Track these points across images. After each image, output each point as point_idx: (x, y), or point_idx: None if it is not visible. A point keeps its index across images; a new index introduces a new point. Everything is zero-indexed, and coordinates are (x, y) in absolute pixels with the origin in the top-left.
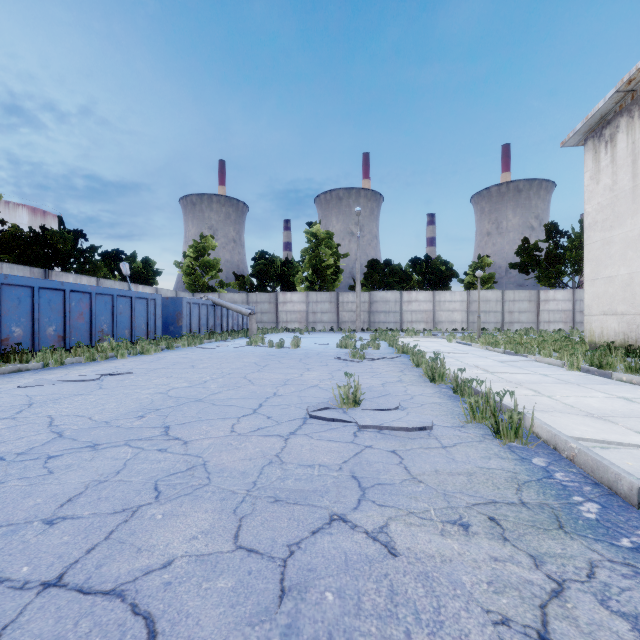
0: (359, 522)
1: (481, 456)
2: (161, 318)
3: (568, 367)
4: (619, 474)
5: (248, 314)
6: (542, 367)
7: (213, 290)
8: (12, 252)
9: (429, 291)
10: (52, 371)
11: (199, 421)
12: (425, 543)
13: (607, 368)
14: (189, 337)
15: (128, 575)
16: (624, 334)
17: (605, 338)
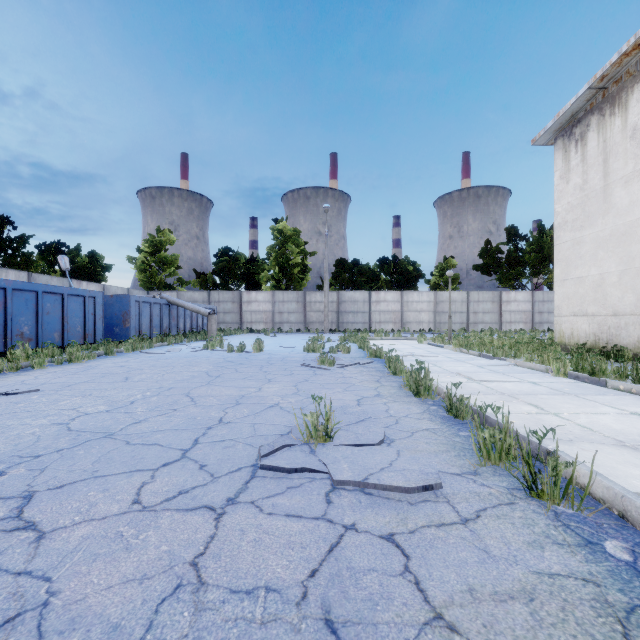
0: None
1: (527, 541)
2: (102, 319)
3: (555, 373)
4: None
5: (207, 314)
6: (526, 373)
7: (171, 288)
8: None
9: (397, 291)
10: None
11: (89, 480)
12: None
13: (600, 375)
14: (135, 340)
15: None
16: (595, 335)
17: (575, 339)
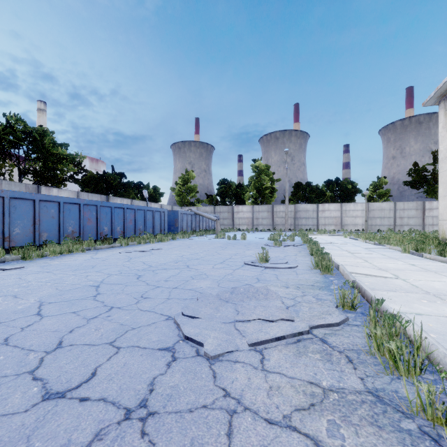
0: (255, 285)
1: (309, 276)
2: (167, 222)
3: (402, 251)
4: (350, 278)
5: (215, 220)
6: (388, 251)
7: (193, 205)
8: (90, 186)
9: (338, 203)
10: (126, 248)
11: (199, 264)
12: (272, 288)
13: (421, 251)
14: (183, 233)
15: (192, 288)
16: None
17: None
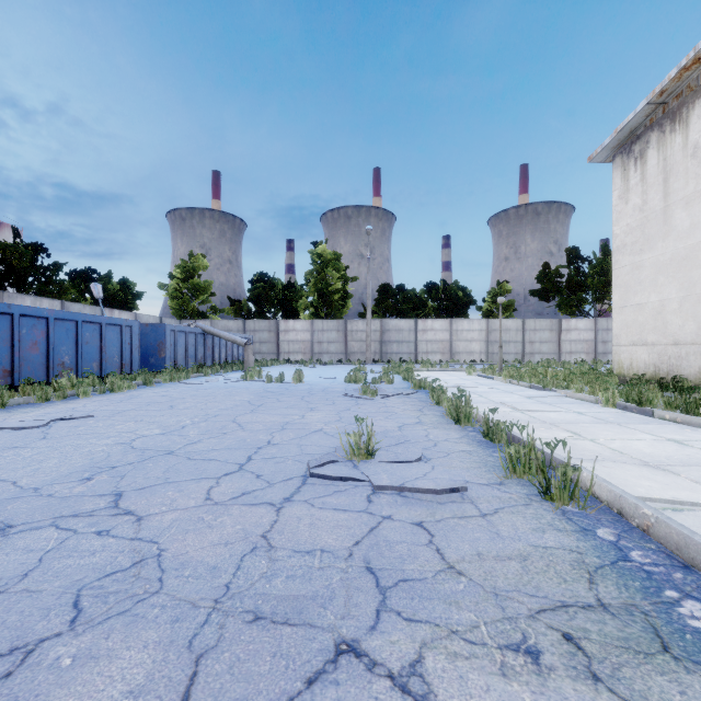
0: (379, 656)
1: (532, 528)
2: (139, 348)
3: (603, 403)
4: None
5: (244, 344)
6: (574, 403)
7: (204, 316)
8: None
9: (446, 319)
10: None
11: (165, 484)
12: (481, 694)
13: (647, 405)
14: (172, 371)
15: None
16: (655, 366)
17: (634, 370)
